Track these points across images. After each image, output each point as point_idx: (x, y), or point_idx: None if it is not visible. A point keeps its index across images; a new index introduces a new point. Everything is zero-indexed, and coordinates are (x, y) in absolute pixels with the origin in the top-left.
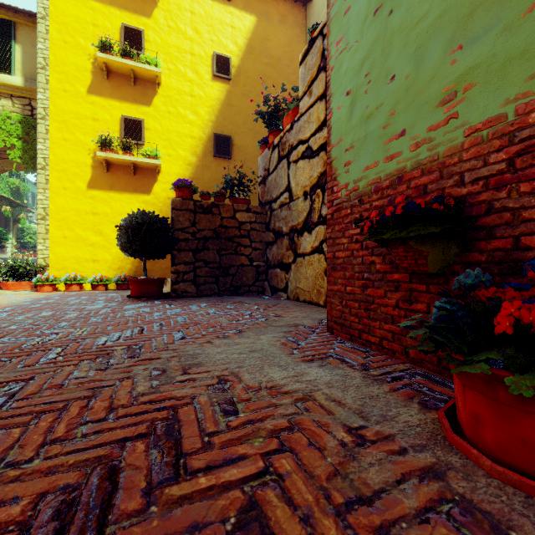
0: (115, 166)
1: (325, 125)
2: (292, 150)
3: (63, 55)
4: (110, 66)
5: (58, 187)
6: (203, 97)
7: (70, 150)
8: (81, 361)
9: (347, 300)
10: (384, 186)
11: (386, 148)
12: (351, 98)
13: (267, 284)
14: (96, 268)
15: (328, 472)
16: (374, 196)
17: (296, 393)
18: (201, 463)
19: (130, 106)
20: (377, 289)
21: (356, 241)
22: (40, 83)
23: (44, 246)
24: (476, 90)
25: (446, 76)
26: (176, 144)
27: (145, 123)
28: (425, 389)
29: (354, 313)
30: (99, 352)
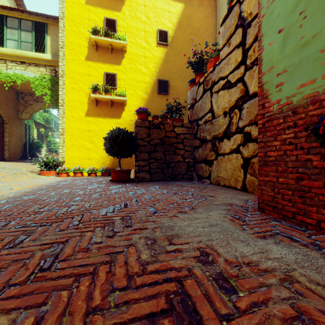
0: (101, 102)
1: (242, 64)
2: (214, 85)
3: (72, 39)
4: (98, 43)
5: (70, 116)
6: (151, 57)
7: (76, 94)
8: (95, 228)
9: (279, 188)
10: (322, 98)
11: None
12: (284, 34)
13: (195, 173)
14: (90, 163)
15: None
16: (311, 107)
17: (275, 271)
18: None
19: (109, 66)
20: (314, 181)
21: (289, 143)
22: (60, 56)
23: (62, 150)
24: None
25: None
26: (135, 87)
27: (117, 75)
28: None
29: (286, 199)
30: (105, 221)
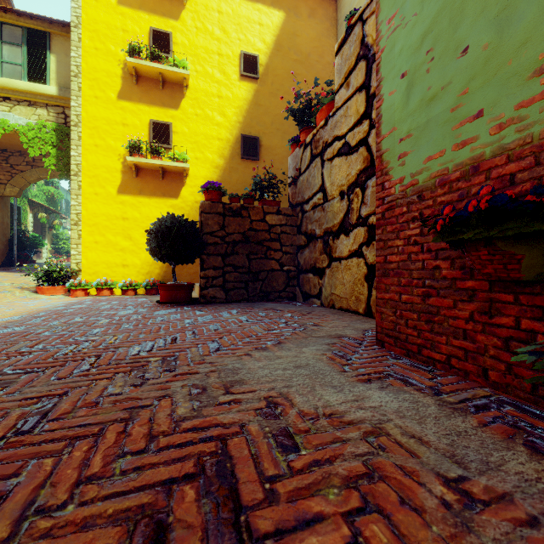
0: (144, 171)
1: (365, 118)
2: (326, 148)
3: (94, 62)
4: (139, 70)
5: (90, 193)
6: (230, 98)
7: (101, 156)
8: (115, 374)
9: (402, 310)
10: (452, 179)
11: (456, 133)
12: (408, 80)
13: (299, 290)
14: (126, 273)
15: None
16: (439, 190)
17: (362, 424)
18: (267, 524)
19: (159, 110)
20: (443, 298)
21: (414, 242)
22: (73, 90)
23: (77, 251)
24: None
25: None
26: (204, 146)
27: (173, 126)
28: (523, 424)
29: (411, 325)
30: (133, 363)
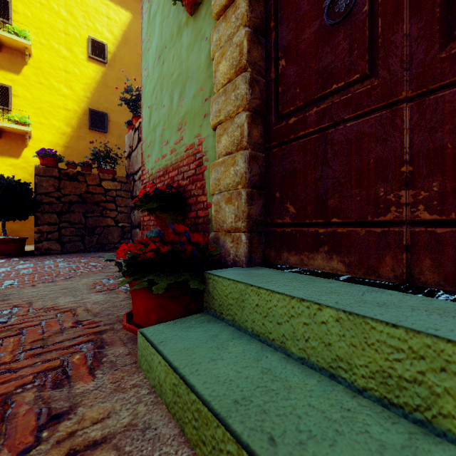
0: None
1: None
2: None
3: None
4: None
5: None
6: (78, 74)
7: None
8: None
9: None
10: (161, 175)
11: (162, 150)
12: (150, 111)
13: (131, 242)
14: None
15: (36, 340)
16: (158, 180)
17: (65, 309)
18: None
19: None
20: None
21: None
22: None
23: None
24: (188, 126)
25: (180, 113)
26: (49, 113)
27: (13, 89)
28: None
29: None
30: None
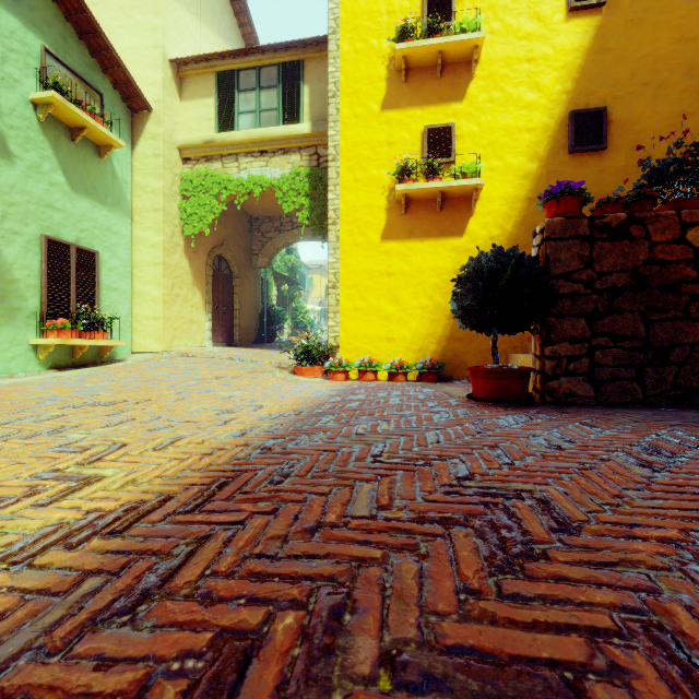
0: (415, 203)
1: None
2: None
3: (353, 71)
4: (410, 60)
5: (349, 244)
6: (549, 55)
7: (362, 193)
8: None
9: None
10: None
11: None
12: None
13: None
14: (391, 350)
15: None
16: None
17: None
18: None
19: (435, 110)
20: None
21: None
22: (330, 116)
23: (335, 321)
24: None
25: None
26: (503, 148)
27: (455, 129)
28: None
29: None
30: None
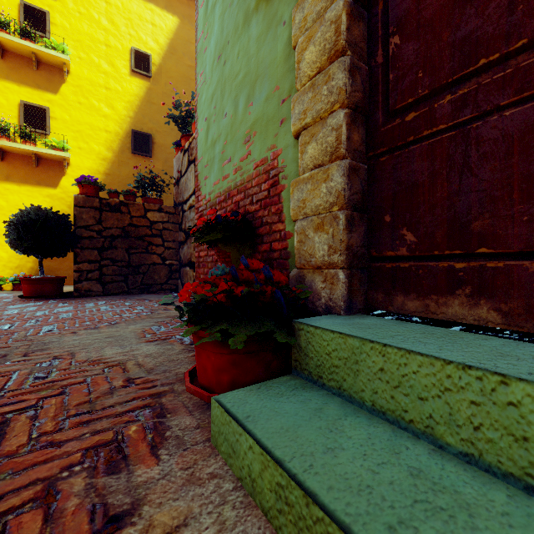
0: (12, 155)
1: None
2: None
3: None
4: (5, 45)
5: None
6: (120, 91)
7: None
8: None
9: None
10: (222, 200)
11: (223, 169)
12: (207, 124)
13: (180, 282)
14: None
15: (82, 402)
16: (218, 207)
17: (113, 362)
18: None
19: (32, 91)
20: None
21: None
22: None
23: None
24: (258, 137)
25: (247, 122)
26: (89, 137)
27: (50, 111)
28: None
29: None
30: None
